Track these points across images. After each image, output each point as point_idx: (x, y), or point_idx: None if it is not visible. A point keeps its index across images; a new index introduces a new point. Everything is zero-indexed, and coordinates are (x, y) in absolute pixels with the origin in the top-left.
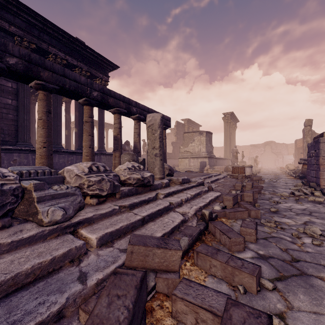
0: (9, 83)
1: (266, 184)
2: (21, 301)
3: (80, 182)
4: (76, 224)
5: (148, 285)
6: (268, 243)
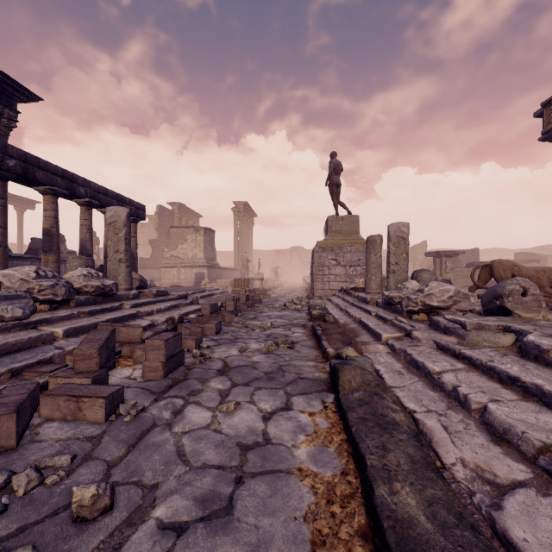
0: None
1: (270, 299)
2: (17, 356)
3: (29, 287)
4: (36, 322)
5: (115, 350)
6: (226, 334)
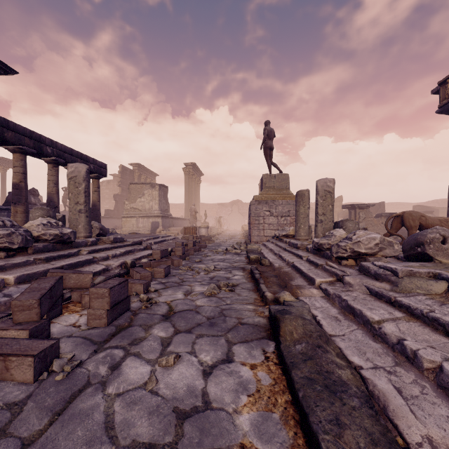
0: None
1: (214, 244)
2: None
3: None
4: None
5: (65, 296)
6: (174, 277)
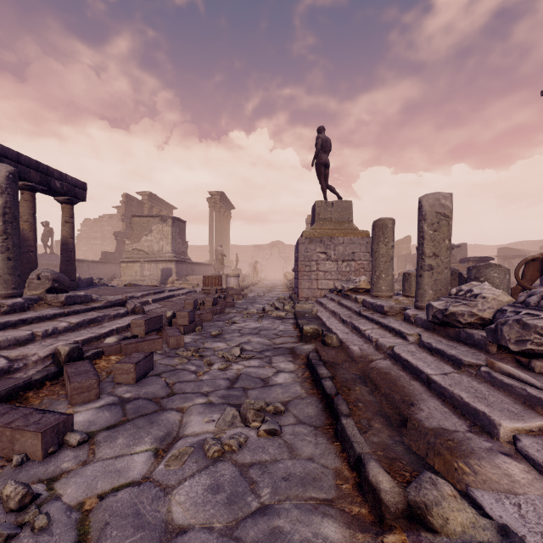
0: None
1: (247, 300)
2: None
3: None
4: None
5: None
6: (156, 380)
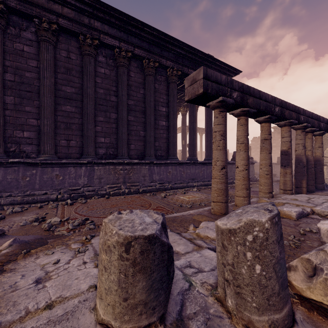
0: (164, 108)
1: None
2: None
3: None
4: None
5: None
6: None
